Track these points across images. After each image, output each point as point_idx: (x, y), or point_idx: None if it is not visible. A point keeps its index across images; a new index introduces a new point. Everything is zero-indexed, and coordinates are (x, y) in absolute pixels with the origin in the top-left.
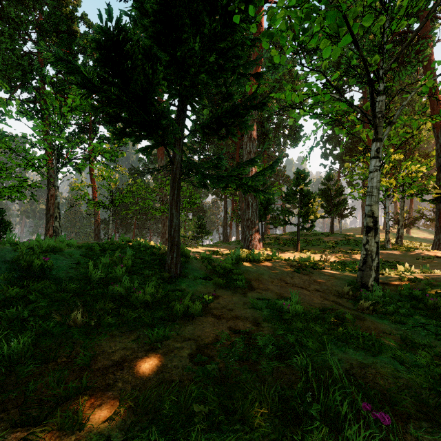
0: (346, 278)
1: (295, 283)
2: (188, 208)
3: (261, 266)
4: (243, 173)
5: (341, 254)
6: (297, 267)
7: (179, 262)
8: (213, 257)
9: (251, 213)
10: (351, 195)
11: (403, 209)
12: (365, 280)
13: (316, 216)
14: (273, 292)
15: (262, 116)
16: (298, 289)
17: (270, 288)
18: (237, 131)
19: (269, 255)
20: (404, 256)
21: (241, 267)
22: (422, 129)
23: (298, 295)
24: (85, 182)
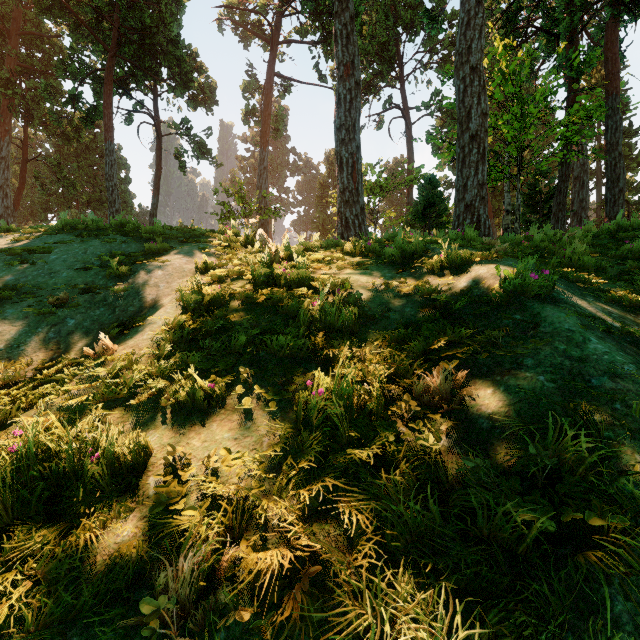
0: None
1: None
2: None
3: None
4: None
5: None
6: None
7: None
8: None
9: None
10: None
11: None
12: None
13: None
14: None
15: None
16: None
17: None
18: None
19: None
20: None
21: None
22: None
23: None
24: None
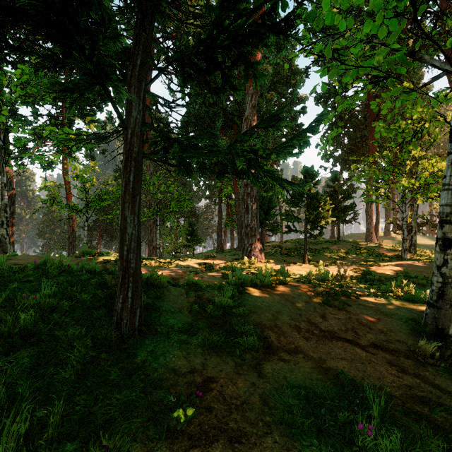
0: (400, 314)
1: (335, 330)
2: (179, 213)
3: (274, 295)
4: (254, 146)
5: (355, 266)
6: (324, 296)
7: (138, 306)
8: (204, 275)
9: (251, 219)
10: (363, 197)
11: (416, 214)
12: (443, 324)
13: (327, 222)
14: (307, 357)
15: (261, 110)
16: (346, 346)
17: (299, 346)
18: (233, 127)
19: (276, 271)
20: (429, 269)
21: (246, 299)
22: (436, 126)
23: (383, 395)
24: (53, 182)
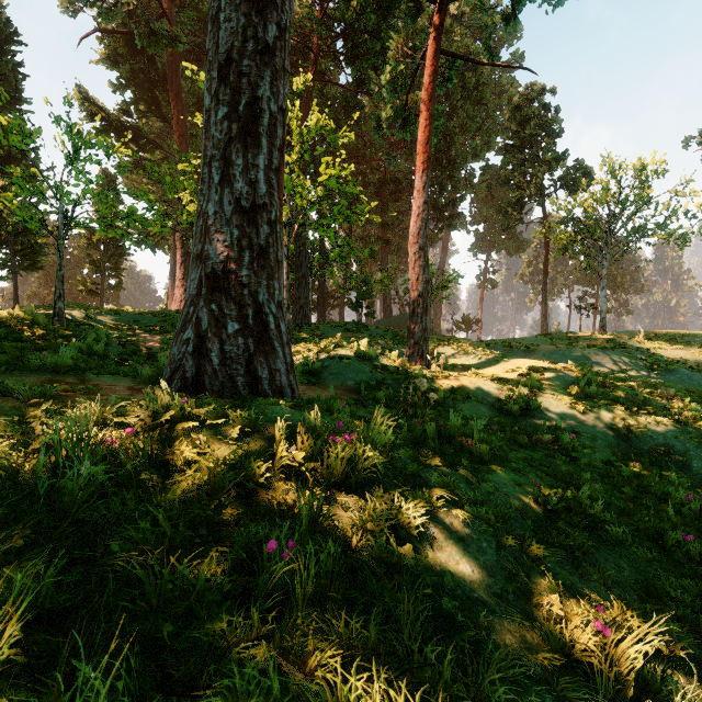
0: None
1: None
2: None
3: None
4: None
5: None
6: None
7: None
8: None
9: None
10: None
11: None
12: None
13: None
14: None
15: None
16: None
17: None
18: None
19: None
20: None
21: None
22: None
23: None
24: None
